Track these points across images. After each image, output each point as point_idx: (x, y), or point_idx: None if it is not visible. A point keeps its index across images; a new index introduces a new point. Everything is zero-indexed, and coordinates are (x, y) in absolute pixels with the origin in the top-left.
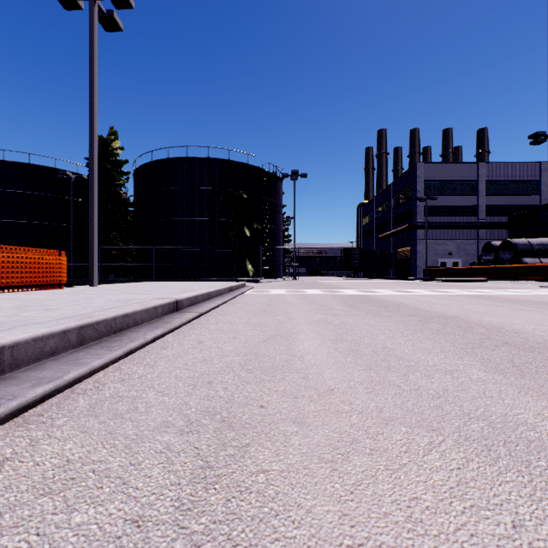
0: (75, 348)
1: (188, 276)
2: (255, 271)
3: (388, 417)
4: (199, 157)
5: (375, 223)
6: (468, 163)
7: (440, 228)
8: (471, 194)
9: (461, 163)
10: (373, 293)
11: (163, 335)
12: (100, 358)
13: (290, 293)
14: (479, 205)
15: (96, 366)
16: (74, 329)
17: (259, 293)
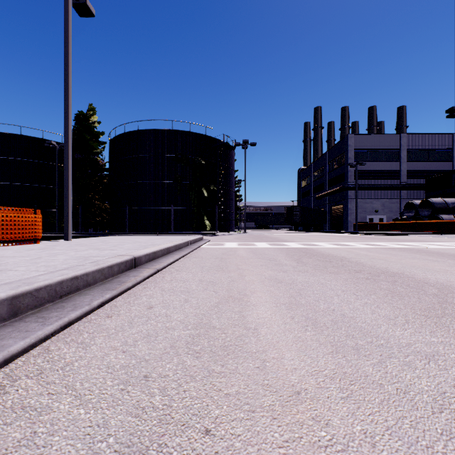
0: (6, 321)
1: (155, 230)
2: (212, 225)
3: None
4: (164, 129)
5: (313, 185)
6: (392, 134)
7: (368, 189)
8: (394, 161)
9: (385, 135)
10: (315, 246)
11: (112, 298)
12: (25, 338)
13: (242, 246)
14: (400, 169)
15: (15, 351)
16: (3, 300)
17: (215, 246)
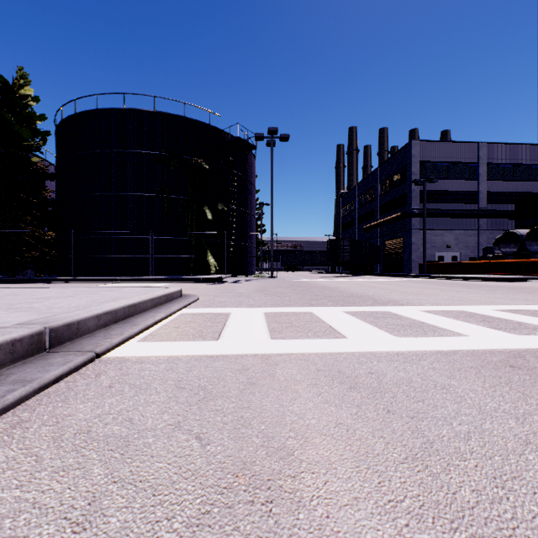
0: None
1: (126, 273)
2: (220, 265)
3: None
4: (142, 110)
5: (357, 214)
6: (468, 142)
7: (439, 216)
8: (471, 179)
9: (460, 143)
10: None
11: None
12: None
13: (289, 342)
14: (479, 190)
15: None
16: None
17: (178, 344)
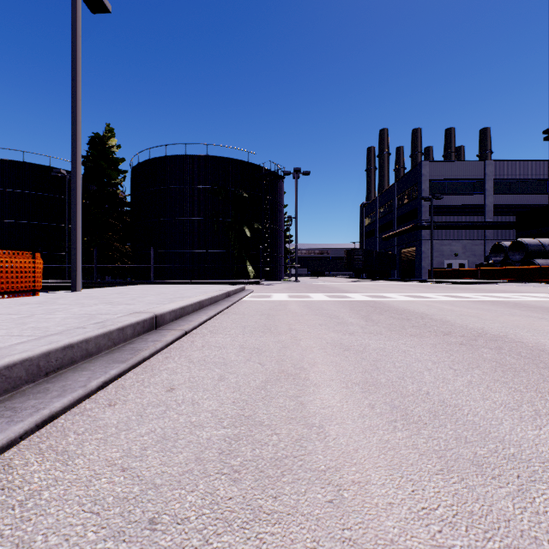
0: None
1: (187, 278)
2: (256, 272)
3: None
4: (198, 155)
5: (378, 224)
6: (475, 161)
7: (446, 228)
8: (478, 193)
9: (467, 162)
10: (385, 298)
11: (120, 374)
12: None
13: (293, 298)
14: (486, 204)
15: None
16: None
17: (259, 298)
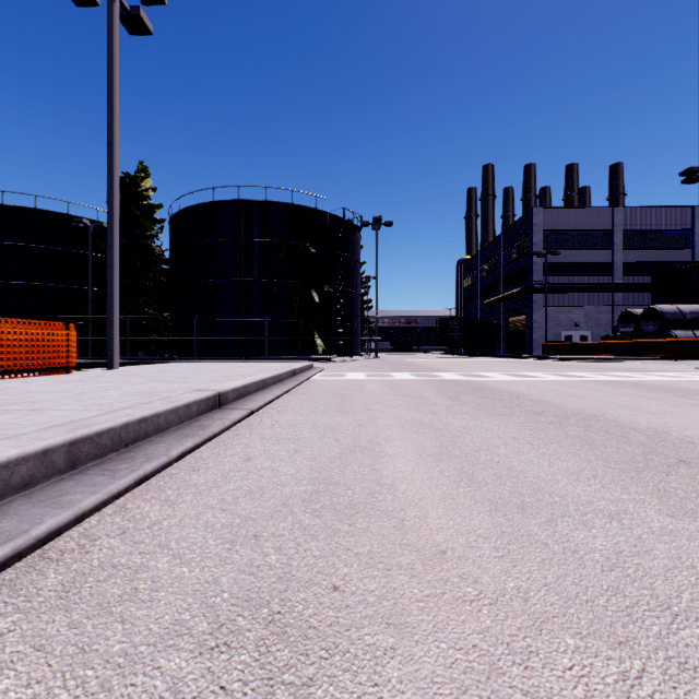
0: (63, 473)
1: (240, 354)
2: (326, 346)
3: (540, 612)
4: (254, 201)
5: (480, 285)
6: (600, 207)
7: (564, 291)
8: (603, 248)
9: (590, 208)
10: (481, 378)
11: (195, 447)
12: (95, 492)
13: (372, 378)
14: (613, 261)
15: (87, 508)
16: (60, 446)
17: (331, 378)
